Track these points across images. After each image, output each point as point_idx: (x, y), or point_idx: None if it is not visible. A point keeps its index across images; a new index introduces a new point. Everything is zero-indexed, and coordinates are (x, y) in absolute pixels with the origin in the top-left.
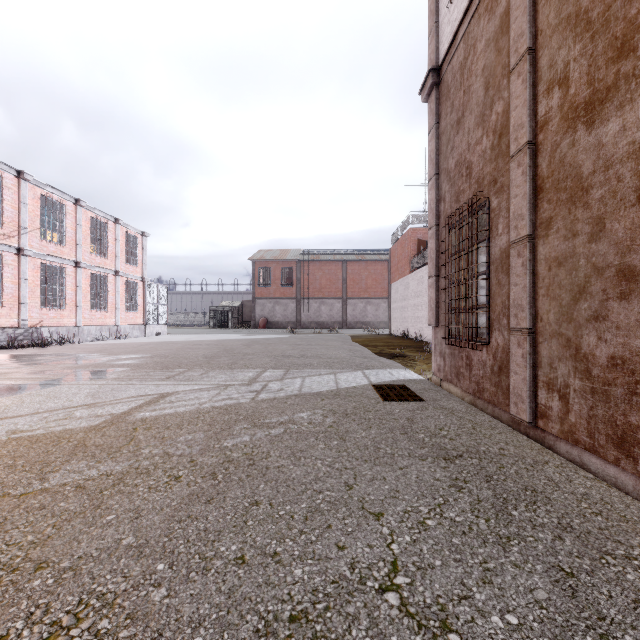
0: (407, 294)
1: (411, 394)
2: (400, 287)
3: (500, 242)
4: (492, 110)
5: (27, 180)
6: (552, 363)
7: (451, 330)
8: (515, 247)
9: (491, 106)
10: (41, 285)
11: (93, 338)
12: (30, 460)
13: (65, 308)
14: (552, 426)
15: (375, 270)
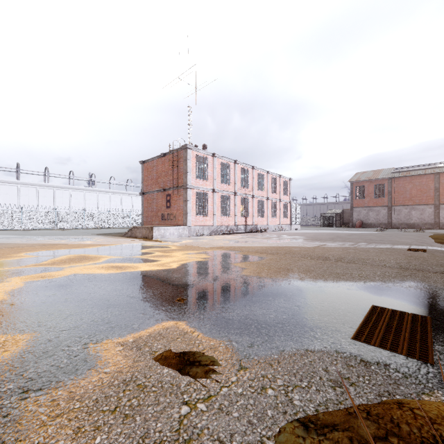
0: None
1: (423, 251)
2: None
3: None
4: None
5: (254, 169)
6: None
7: None
8: None
9: None
10: (257, 208)
11: (272, 230)
12: (307, 249)
13: (264, 217)
14: None
15: None
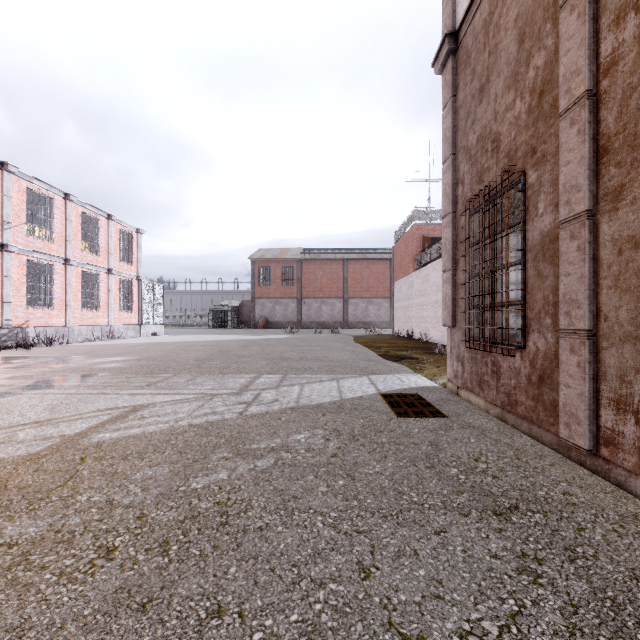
0: (411, 293)
1: (428, 407)
2: (404, 286)
3: (541, 224)
4: (529, 65)
5: (11, 172)
6: (624, 375)
7: (473, 331)
8: (566, 227)
9: (527, 61)
10: (27, 283)
11: (84, 339)
12: None
13: (53, 307)
14: (624, 458)
15: (377, 269)
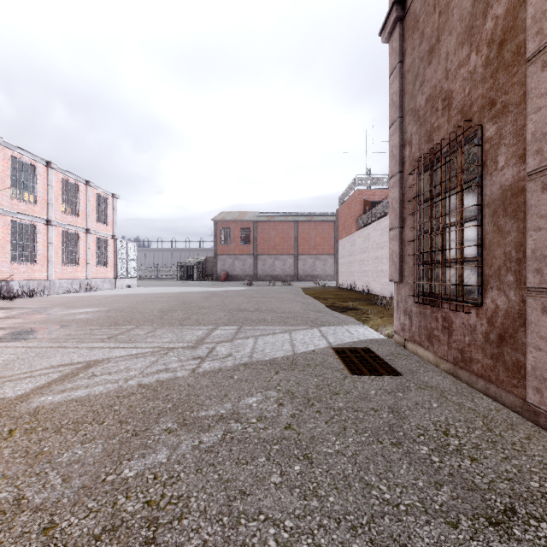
0: (354, 250)
1: (381, 363)
2: (347, 244)
3: (501, 178)
4: (486, 16)
5: None
6: None
7: (423, 287)
8: (537, 178)
9: (485, 12)
10: (12, 241)
11: (64, 291)
12: None
13: (36, 263)
14: None
15: (323, 229)
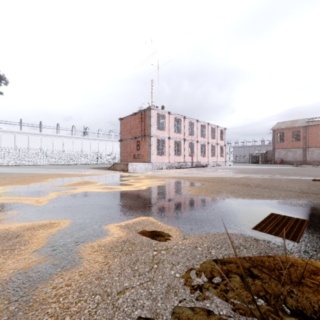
0: None
1: None
2: None
3: None
4: None
5: (198, 122)
6: None
7: None
8: None
9: None
10: (200, 150)
11: (211, 166)
12: (235, 178)
13: (205, 156)
14: None
15: None
